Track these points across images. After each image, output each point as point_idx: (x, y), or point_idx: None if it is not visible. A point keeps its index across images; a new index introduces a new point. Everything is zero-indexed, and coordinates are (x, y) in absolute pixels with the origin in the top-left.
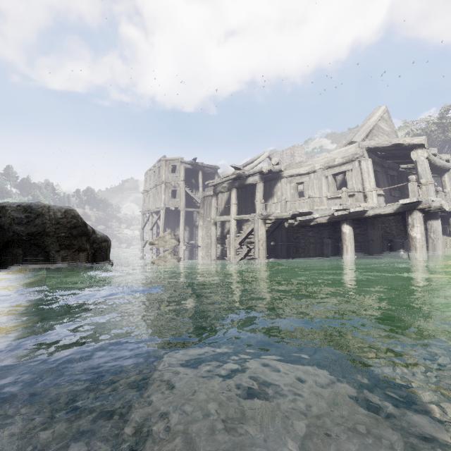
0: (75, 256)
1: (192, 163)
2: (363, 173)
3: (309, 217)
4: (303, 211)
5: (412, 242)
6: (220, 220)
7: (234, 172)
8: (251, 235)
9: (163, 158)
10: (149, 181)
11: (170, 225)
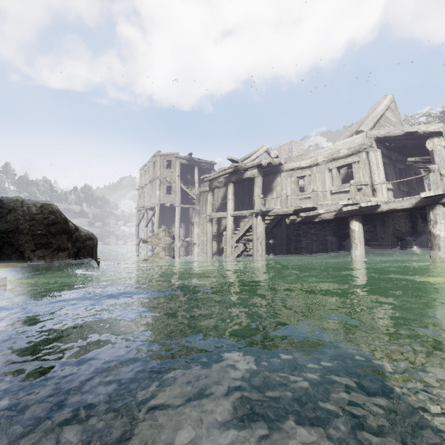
0: (54, 256)
1: (188, 158)
2: (371, 164)
3: (313, 213)
4: (306, 207)
5: (435, 240)
6: (217, 217)
7: (231, 165)
8: (249, 232)
9: (157, 153)
10: (143, 177)
11: (166, 222)
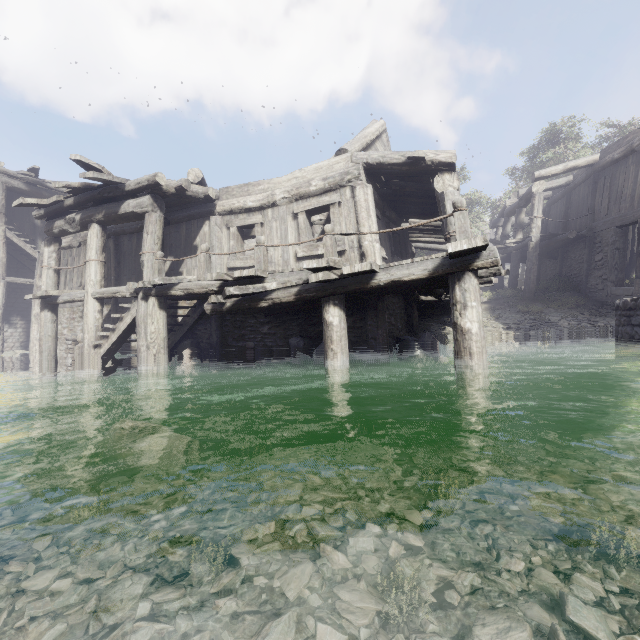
0: None
1: (29, 178)
2: (359, 209)
3: (254, 288)
4: (242, 275)
5: (464, 340)
6: (63, 300)
7: (81, 175)
8: None
9: None
10: None
11: None
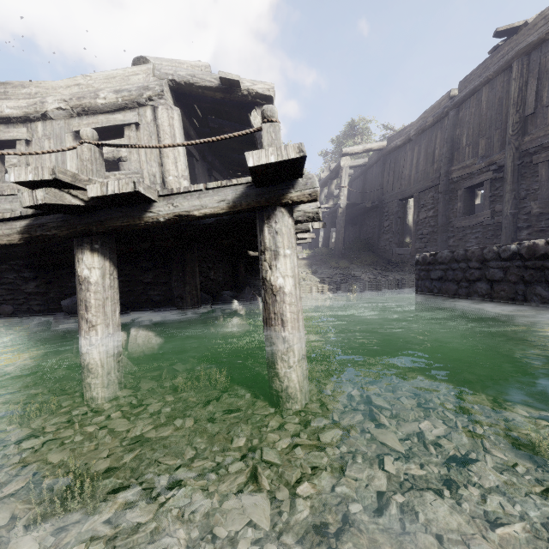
0: None
1: None
2: (162, 135)
3: None
4: None
5: (275, 303)
6: None
7: None
8: None
9: None
10: None
11: None
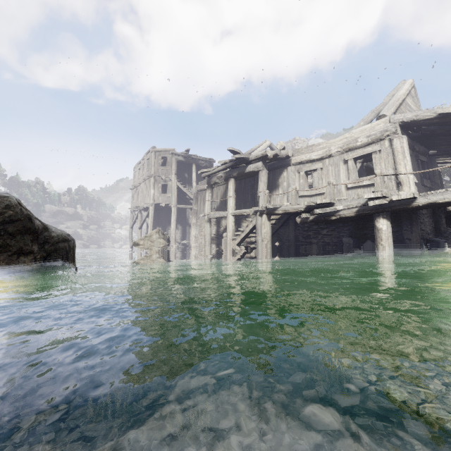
0: (12, 261)
1: (185, 155)
2: (396, 153)
3: (330, 209)
4: (322, 202)
5: None
6: (216, 217)
7: (232, 157)
8: (252, 234)
9: (152, 148)
10: (137, 175)
11: (161, 224)
